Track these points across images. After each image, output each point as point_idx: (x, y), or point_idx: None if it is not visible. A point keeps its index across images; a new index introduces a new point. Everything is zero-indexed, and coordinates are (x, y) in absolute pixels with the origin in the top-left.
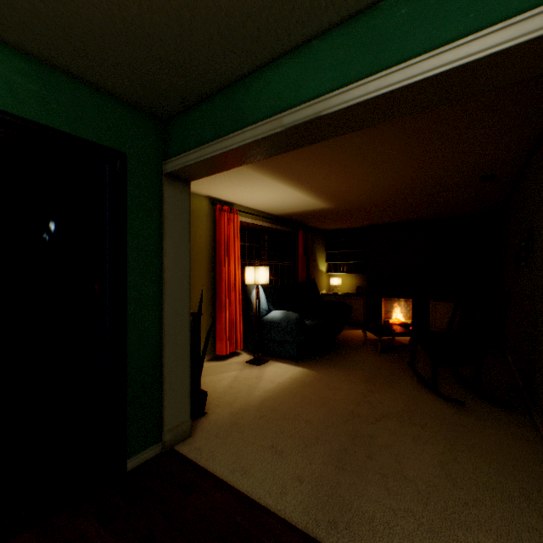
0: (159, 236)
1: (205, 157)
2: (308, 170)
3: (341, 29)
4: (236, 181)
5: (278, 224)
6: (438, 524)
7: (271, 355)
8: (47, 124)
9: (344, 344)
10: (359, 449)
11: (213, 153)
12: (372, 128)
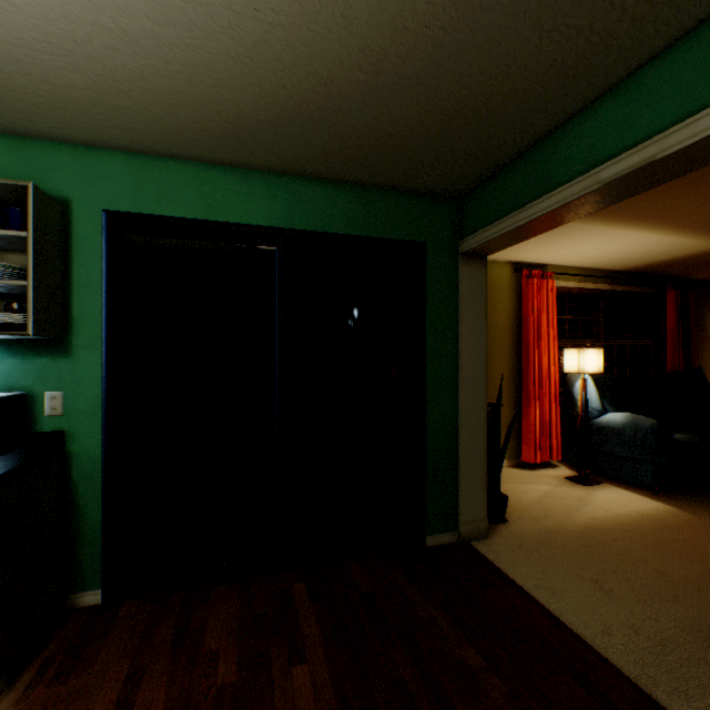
0: (453, 319)
1: (503, 231)
2: (668, 202)
3: (686, 41)
4: (547, 239)
5: (623, 283)
6: None
7: (607, 477)
8: (367, 235)
9: None
10: None
11: (512, 226)
12: None
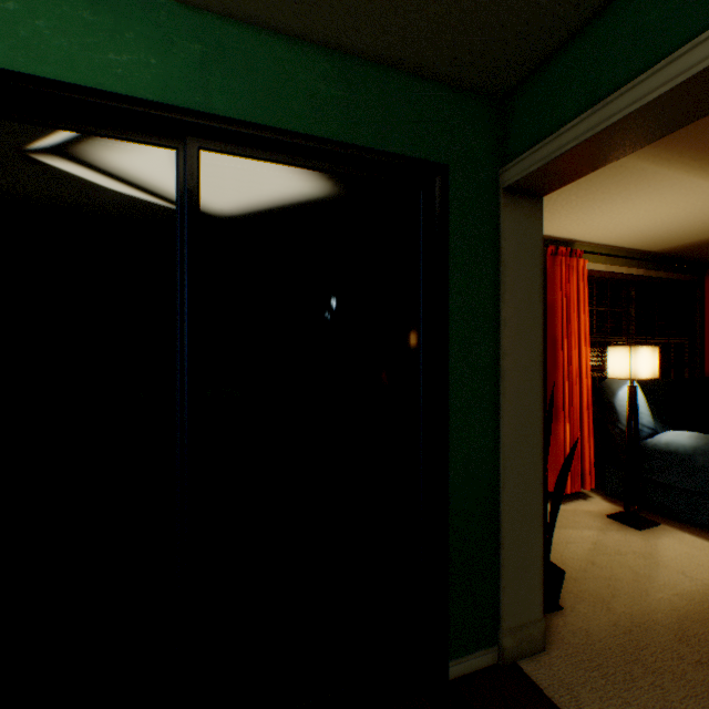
0: (492, 296)
1: (609, 121)
2: None
3: None
4: (596, 195)
5: (657, 268)
6: None
7: (660, 513)
8: (351, 142)
9: None
10: None
11: (634, 105)
12: None
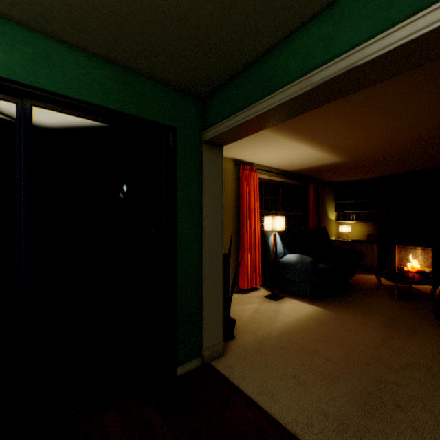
0: (199, 191)
1: (237, 123)
2: (324, 127)
3: None
4: (257, 144)
5: (291, 179)
6: None
7: (286, 293)
8: (125, 111)
9: (355, 287)
10: (385, 395)
11: (244, 119)
12: (399, 77)
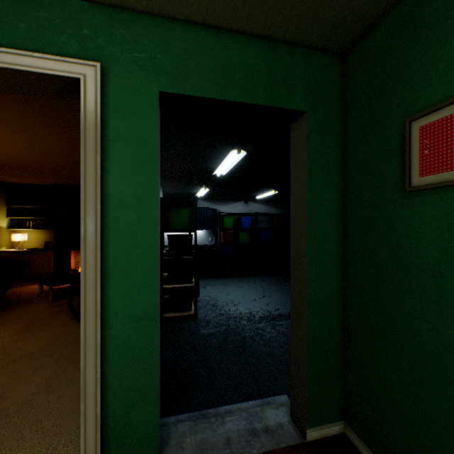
0: None
1: None
2: None
3: None
4: None
5: None
6: (9, 434)
7: None
8: None
9: (15, 300)
10: None
11: None
12: None
